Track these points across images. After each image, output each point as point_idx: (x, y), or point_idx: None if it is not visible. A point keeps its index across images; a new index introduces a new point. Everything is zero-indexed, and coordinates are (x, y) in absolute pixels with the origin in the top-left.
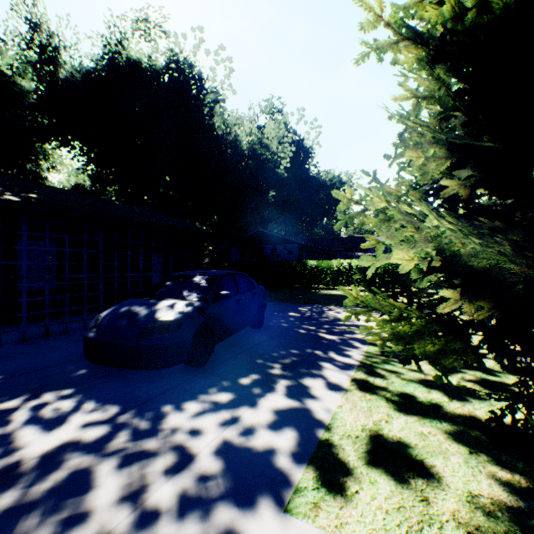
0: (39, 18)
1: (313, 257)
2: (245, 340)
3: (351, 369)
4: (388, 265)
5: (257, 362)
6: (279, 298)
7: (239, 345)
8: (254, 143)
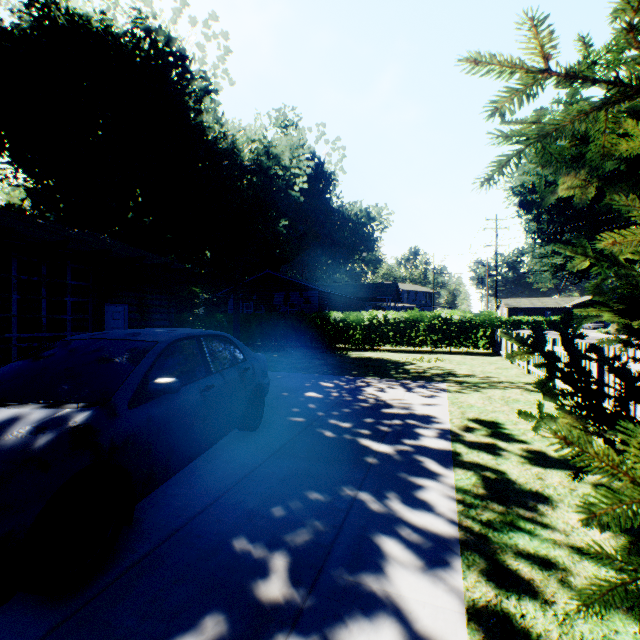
0: None
1: (336, 308)
2: (222, 467)
3: (451, 560)
4: (434, 318)
5: (232, 548)
6: (292, 365)
7: (206, 484)
8: (258, 153)
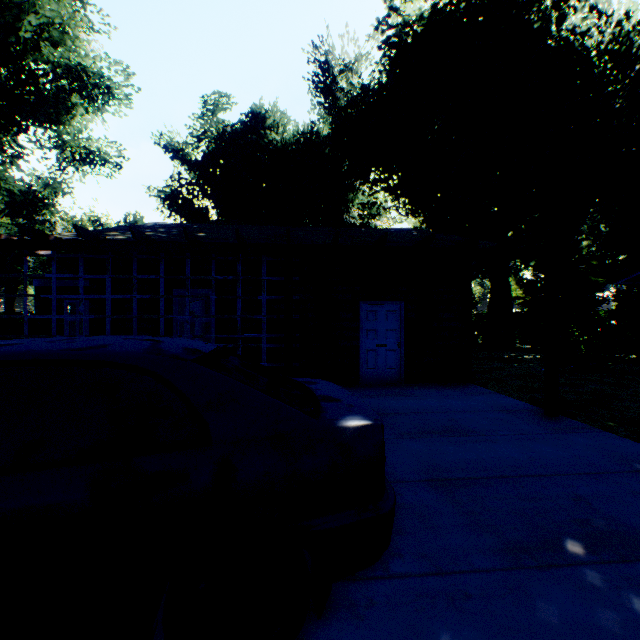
0: (329, 54)
1: None
2: None
3: None
4: None
5: None
6: None
7: None
8: None
